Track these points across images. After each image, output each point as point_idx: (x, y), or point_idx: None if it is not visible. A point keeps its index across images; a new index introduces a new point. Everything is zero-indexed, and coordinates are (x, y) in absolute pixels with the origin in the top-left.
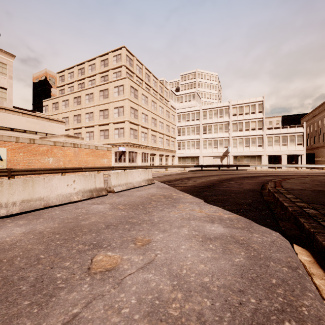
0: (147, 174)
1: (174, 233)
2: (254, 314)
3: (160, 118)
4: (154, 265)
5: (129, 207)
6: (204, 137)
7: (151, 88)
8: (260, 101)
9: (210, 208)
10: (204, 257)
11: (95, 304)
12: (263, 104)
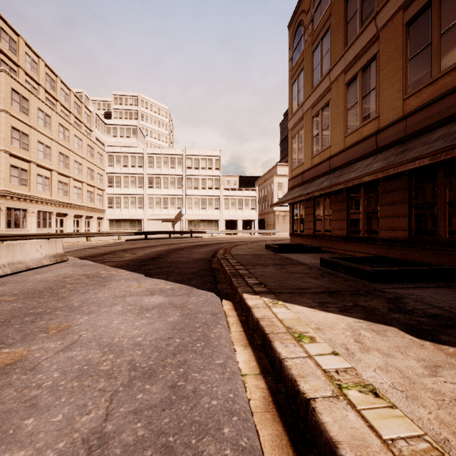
0: (54, 246)
1: (105, 312)
2: (177, 347)
3: (76, 155)
4: (79, 344)
5: (25, 296)
6: (151, 193)
7: (58, 102)
8: (217, 156)
9: (152, 282)
10: (139, 325)
11: (2, 392)
12: (220, 160)
